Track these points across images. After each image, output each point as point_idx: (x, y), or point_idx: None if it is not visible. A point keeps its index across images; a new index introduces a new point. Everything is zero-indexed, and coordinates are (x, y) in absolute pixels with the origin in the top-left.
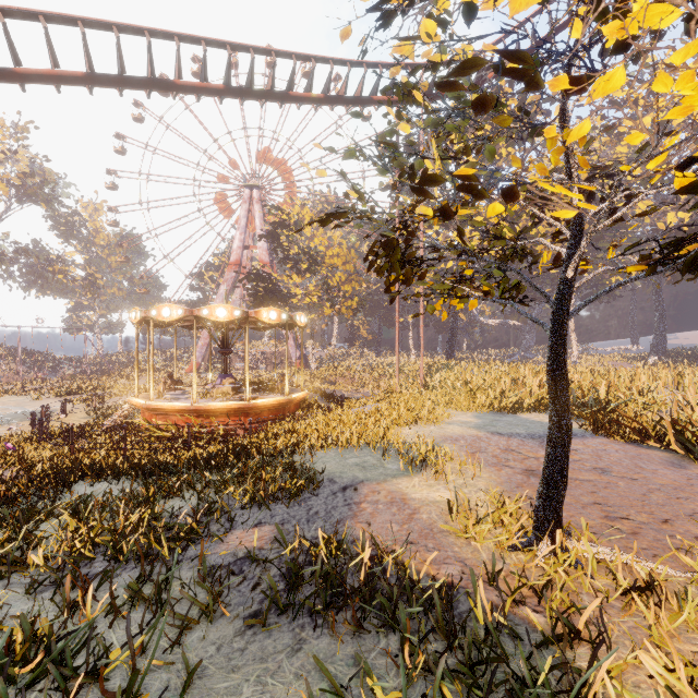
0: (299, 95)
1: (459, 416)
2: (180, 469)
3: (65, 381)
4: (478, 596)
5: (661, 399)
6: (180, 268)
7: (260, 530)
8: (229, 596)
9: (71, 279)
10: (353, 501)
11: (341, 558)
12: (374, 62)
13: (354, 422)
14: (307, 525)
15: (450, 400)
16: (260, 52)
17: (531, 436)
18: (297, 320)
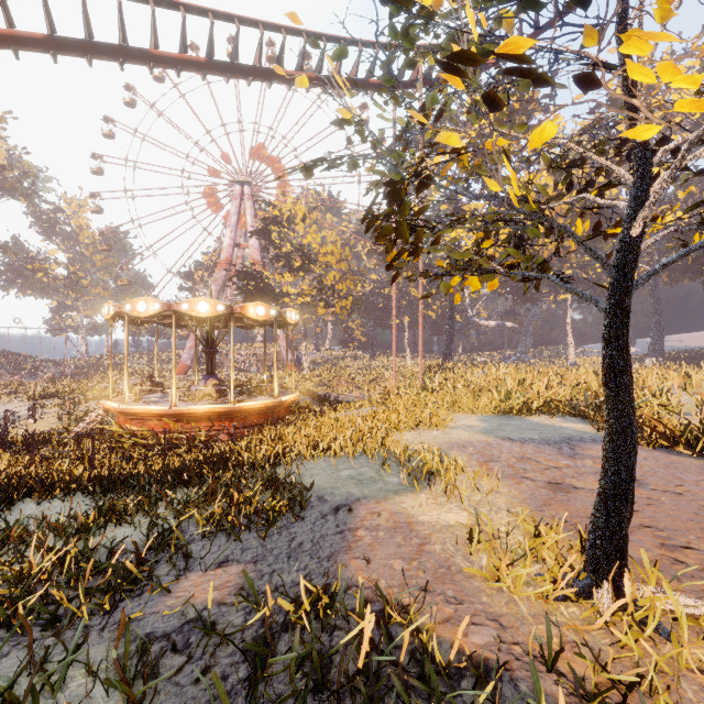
0: (289, 73)
1: (463, 419)
2: (140, 485)
3: (44, 384)
4: (539, 699)
5: (677, 401)
6: (168, 267)
7: (224, 572)
8: (159, 694)
9: (52, 278)
10: (348, 526)
11: (331, 618)
12: (370, 41)
13: (349, 427)
14: (286, 563)
15: (452, 403)
16: (245, 23)
17: (546, 442)
18: (287, 316)
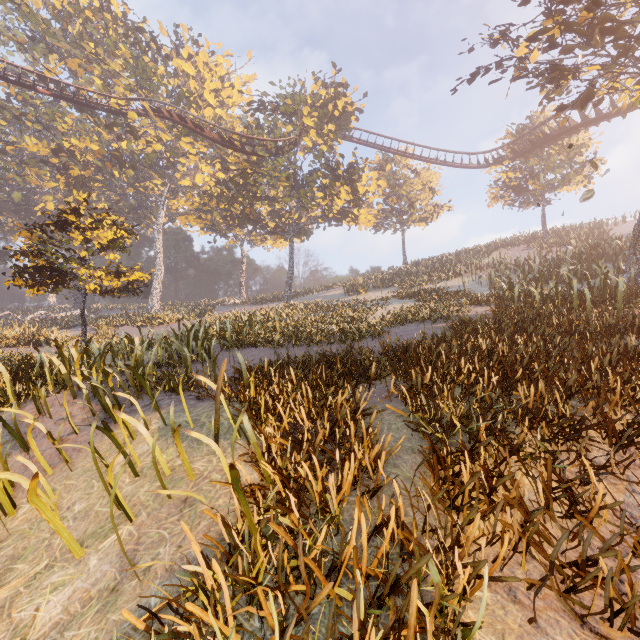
0: None
1: None
2: None
3: None
4: None
5: None
6: None
7: None
8: None
9: None
10: None
11: None
12: None
13: None
14: None
15: None
16: None
17: None
18: None
